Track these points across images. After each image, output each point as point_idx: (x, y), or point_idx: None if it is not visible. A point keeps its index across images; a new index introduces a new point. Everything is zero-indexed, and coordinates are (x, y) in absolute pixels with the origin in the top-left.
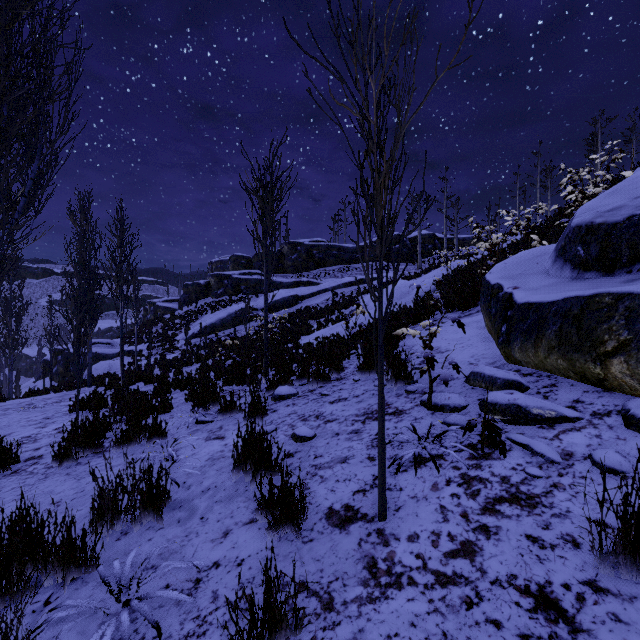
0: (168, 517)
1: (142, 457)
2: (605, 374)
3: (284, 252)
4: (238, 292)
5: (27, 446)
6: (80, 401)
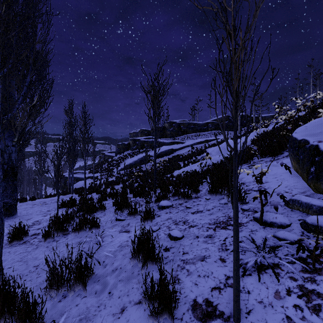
0: (90, 288)
1: (84, 240)
2: None
3: (166, 127)
4: (143, 147)
5: (35, 226)
6: (64, 203)
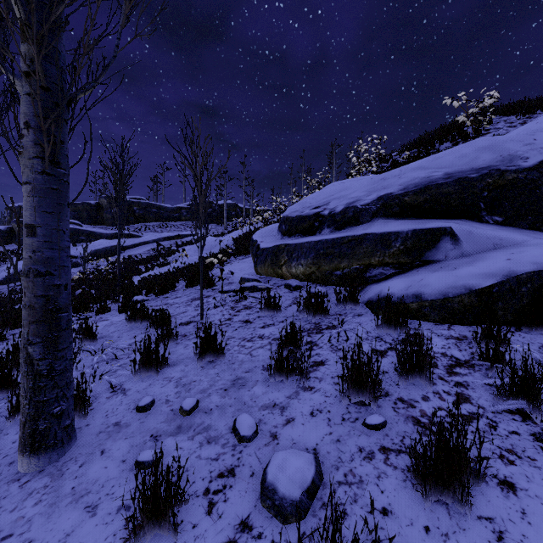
0: (98, 341)
1: None
2: (282, 273)
3: (103, 205)
4: None
5: None
6: None
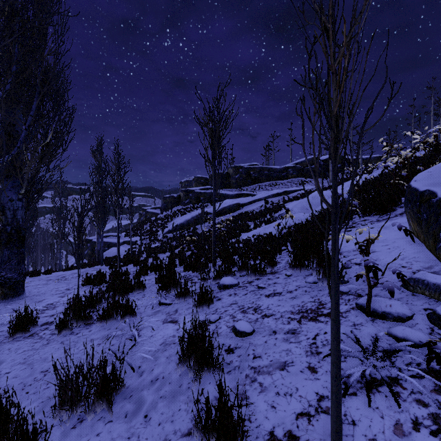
0: (118, 408)
1: (113, 334)
2: None
3: (230, 173)
4: (199, 202)
5: (47, 312)
6: (89, 278)
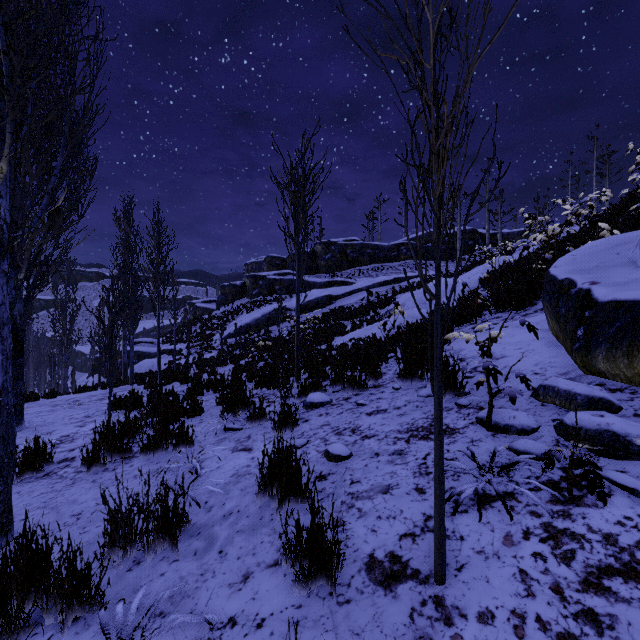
0: (184, 546)
1: (166, 467)
2: None
3: (318, 252)
4: (272, 292)
5: (64, 446)
6: (118, 400)
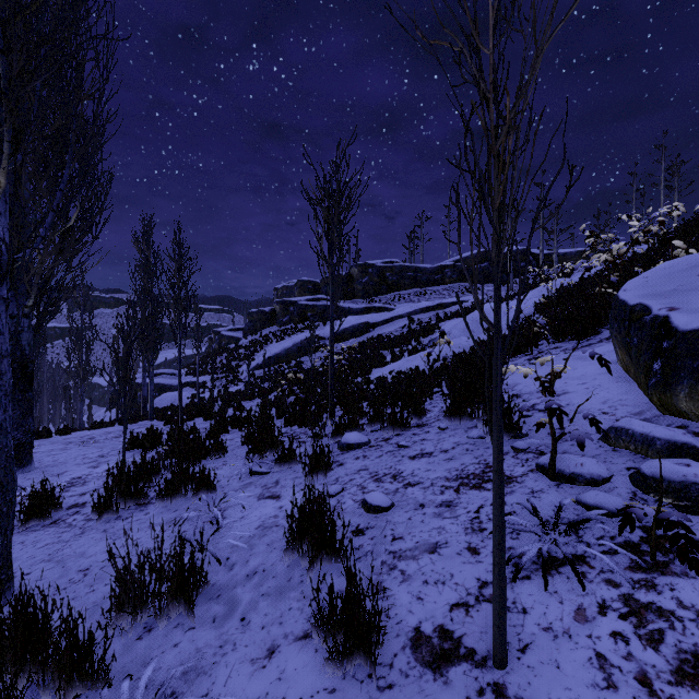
0: (202, 611)
1: (184, 517)
2: None
3: (354, 275)
4: (304, 320)
5: (75, 489)
6: (135, 439)
